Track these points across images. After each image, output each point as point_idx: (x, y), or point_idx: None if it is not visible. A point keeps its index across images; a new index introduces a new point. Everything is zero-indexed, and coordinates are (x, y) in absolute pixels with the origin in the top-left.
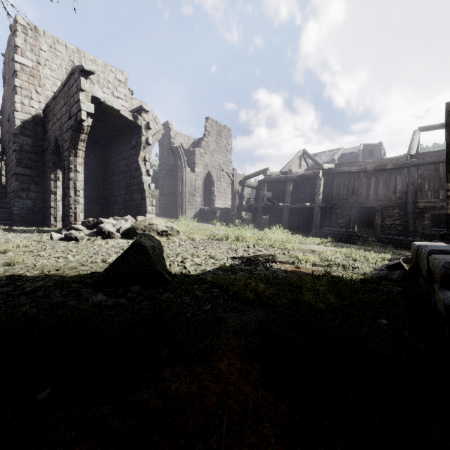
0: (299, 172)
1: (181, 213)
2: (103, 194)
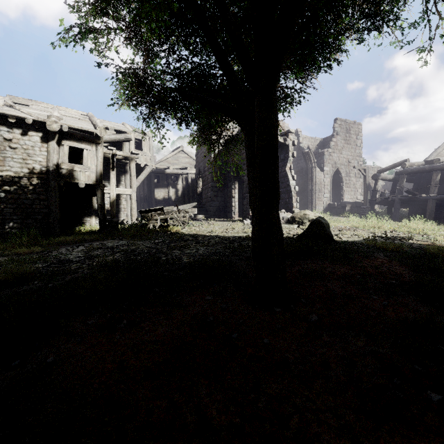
0: None
1: (311, 208)
2: None
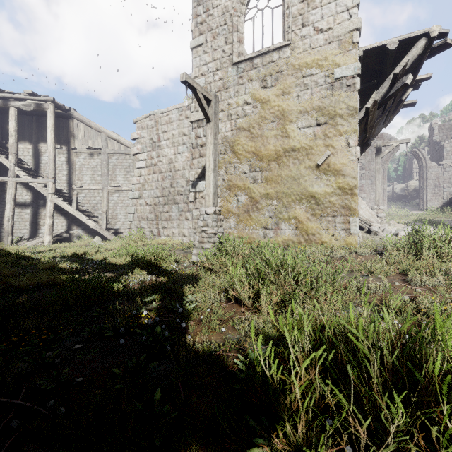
0: None
1: (421, 204)
2: None
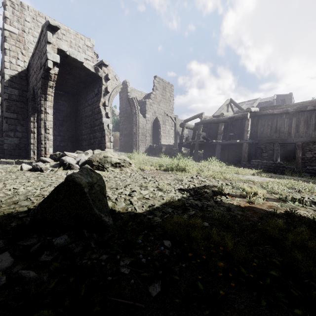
0: (229, 115)
1: (135, 149)
2: (74, 134)
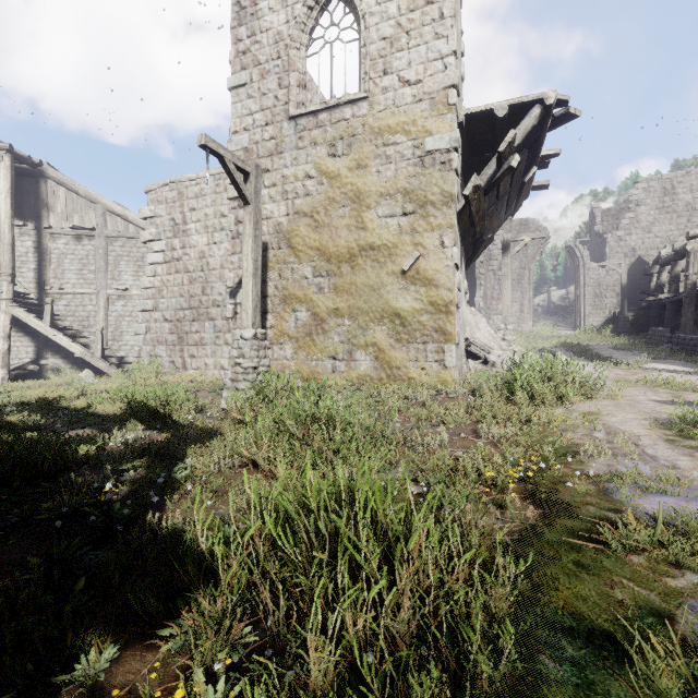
0: None
1: (578, 321)
2: None
